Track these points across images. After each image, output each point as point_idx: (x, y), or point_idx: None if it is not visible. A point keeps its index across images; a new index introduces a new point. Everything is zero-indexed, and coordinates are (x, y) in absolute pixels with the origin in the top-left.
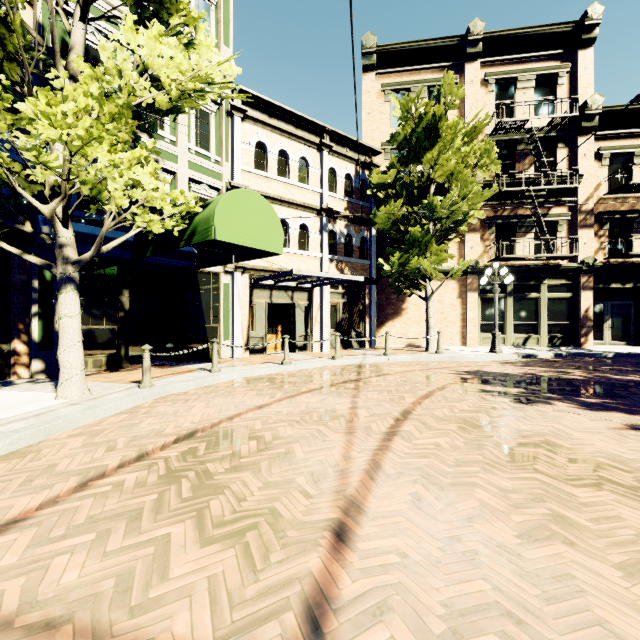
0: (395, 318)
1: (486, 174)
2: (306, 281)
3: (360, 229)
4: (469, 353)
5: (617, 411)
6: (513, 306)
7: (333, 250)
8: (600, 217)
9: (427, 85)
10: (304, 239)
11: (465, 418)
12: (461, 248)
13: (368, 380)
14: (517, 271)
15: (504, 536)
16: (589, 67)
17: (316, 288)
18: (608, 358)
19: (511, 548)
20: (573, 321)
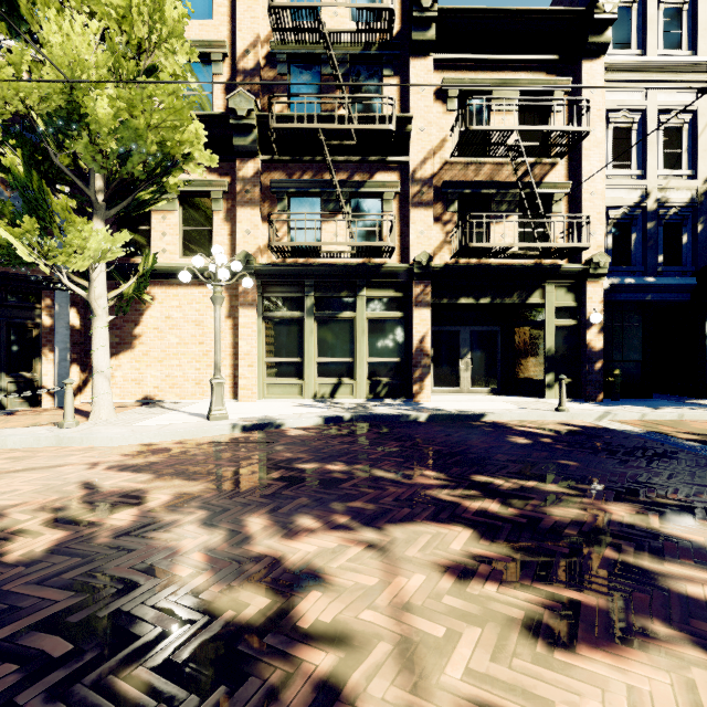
0: (121, 352)
1: (176, 64)
2: None
3: None
4: (153, 422)
5: None
6: (317, 332)
7: None
8: (443, 191)
9: None
10: None
11: None
12: (235, 233)
13: None
14: (317, 273)
15: None
16: None
17: None
18: (406, 426)
19: None
20: (406, 357)
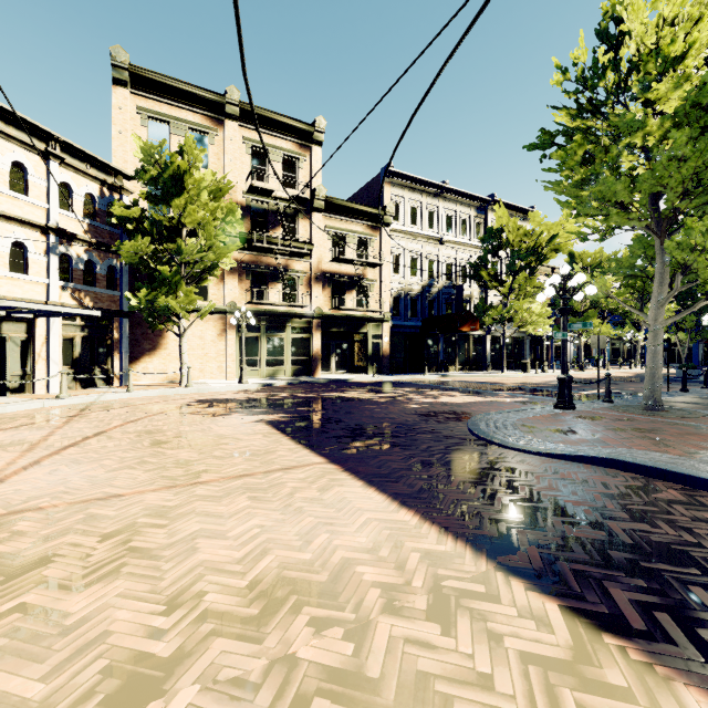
0: (153, 354)
1: (233, 230)
2: (21, 311)
3: (107, 256)
4: (219, 385)
5: (265, 414)
6: (266, 344)
7: (68, 276)
8: (326, 278)
9: (188, 126)
10: (21, 259)
11: (150, 430)
12: (222, 289)
13: (88, 415)
14: (268, 314)
15: (98, 473)
16: (319, 162)
17: (40, 319)
18: (322, 383)
19: (96, 476)
20: (309, 356)
